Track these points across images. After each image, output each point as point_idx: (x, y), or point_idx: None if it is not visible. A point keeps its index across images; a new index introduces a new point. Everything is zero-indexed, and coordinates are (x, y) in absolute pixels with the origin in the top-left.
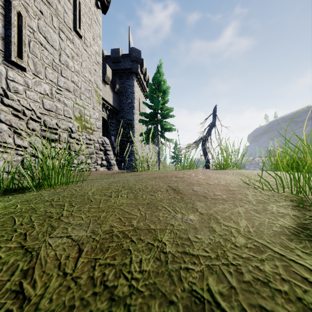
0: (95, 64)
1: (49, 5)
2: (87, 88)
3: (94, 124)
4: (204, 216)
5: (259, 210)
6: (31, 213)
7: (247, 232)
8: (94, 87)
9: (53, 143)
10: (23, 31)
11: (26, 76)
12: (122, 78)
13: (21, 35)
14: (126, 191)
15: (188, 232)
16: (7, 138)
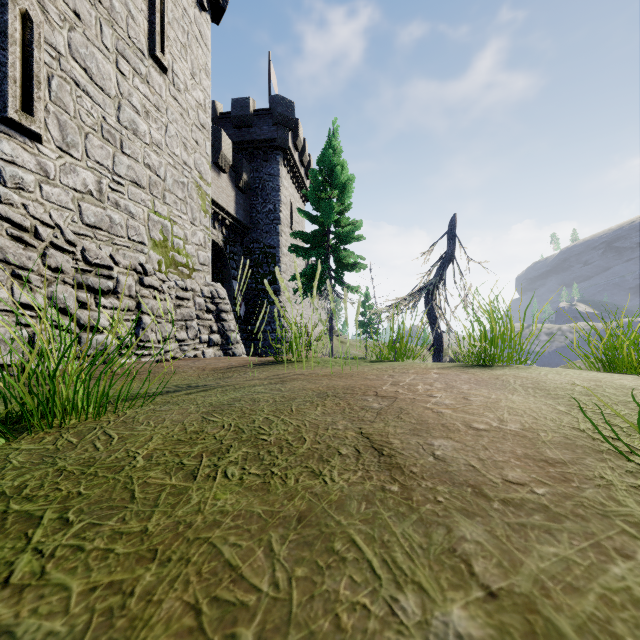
0: (196, 129)
1: (96, 0)
2: (179, 180)
3: (195, 255)
4: (509, 615)
5: None
6: None
7: None
8: (195, 179)
9: (103, 297)
10: (34, 54)
11: (42, 152)
12: (255, 159)
13: (31, 63)
14: (243, 453)
15: None
16: None
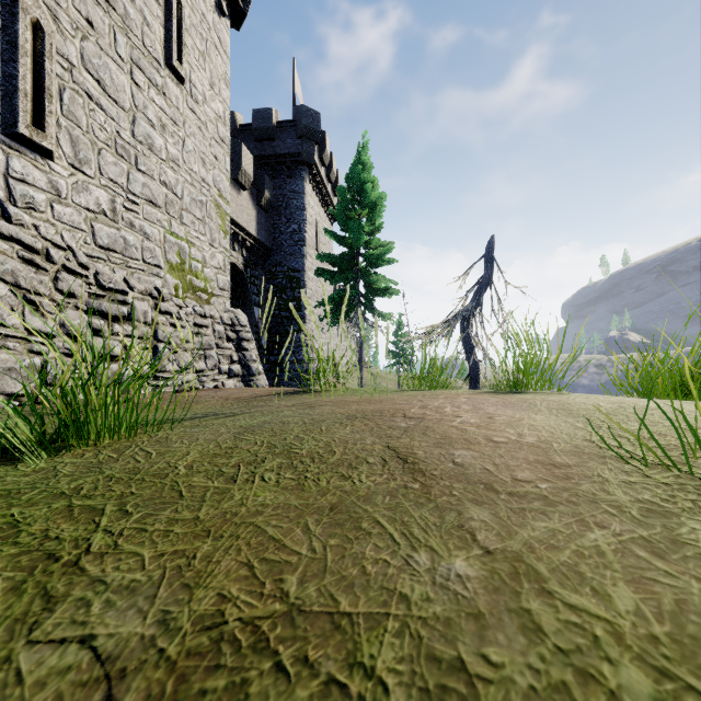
0: (215, 143)
1: (109, 7)
2: (197, 198)
3: (214, 279)
4: (499, 564)
5: (657, 542)
6: (3, 543)
7: (648, 640)
8: (214, 197)
9: (117, 324)
10: (46, 66)
11: (54, 170)
12: (278, 175)
13: (42, 76)
14: (278, 463)
15: (456, 634)
16: (6, 315)
